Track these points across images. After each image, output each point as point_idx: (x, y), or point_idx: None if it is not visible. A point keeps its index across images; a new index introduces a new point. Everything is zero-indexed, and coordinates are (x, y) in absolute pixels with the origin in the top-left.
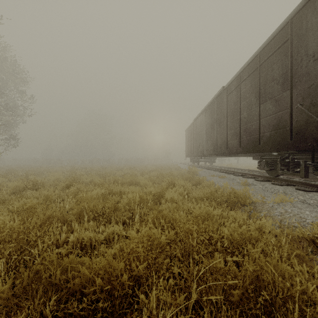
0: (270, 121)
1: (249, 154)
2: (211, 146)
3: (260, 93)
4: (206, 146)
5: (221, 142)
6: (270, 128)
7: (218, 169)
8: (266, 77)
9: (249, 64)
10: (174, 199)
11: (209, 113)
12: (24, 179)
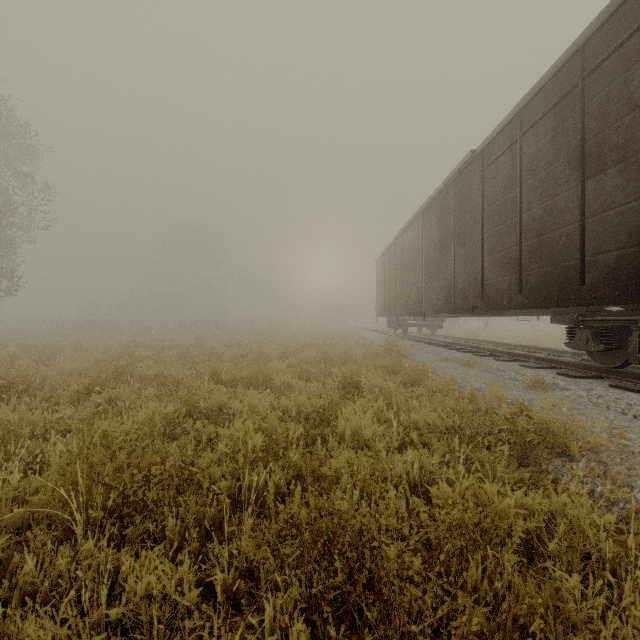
0: (617, 222)
1: (535, 311)
2: (439, 293)
3: (585, 150)
4: (428, 292)
5: (466, 282)
6: (617, 241)
7: (454, 344)
8: (603, 105)
9: (547, 83)
10: (363, 437)
11: (434, 217)
12: None
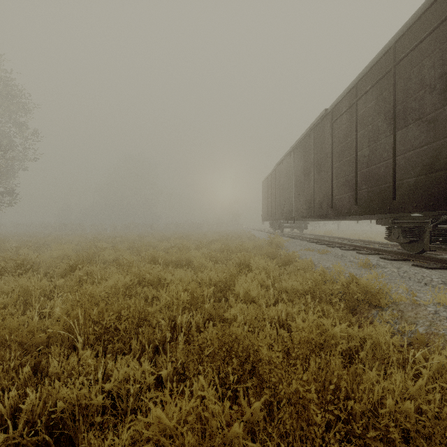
0: (415, 159)
1: (367, 216)
2: (304, 204)
3: (395, 112)
4: (297, 204)
5: (321, 197)
6: (415, 171)
7: (314, 239)
8: (407, 83)
9: (373, 67)
10: (251, 296)
11: (301, 153)
12: (6, 256)
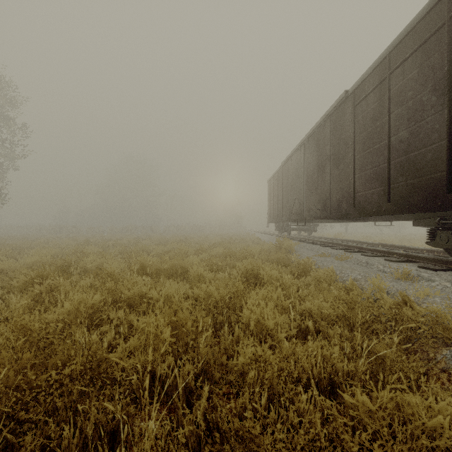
0: None
1: (396, 217)
2: (317, 204)
3: (451, 78)
4: (308, 203)
5: (340, 194)
6: None
7: (328, 243)
8: None
9: (414, 27)
10: (266, 327)
11: (313, 146)
12: None
